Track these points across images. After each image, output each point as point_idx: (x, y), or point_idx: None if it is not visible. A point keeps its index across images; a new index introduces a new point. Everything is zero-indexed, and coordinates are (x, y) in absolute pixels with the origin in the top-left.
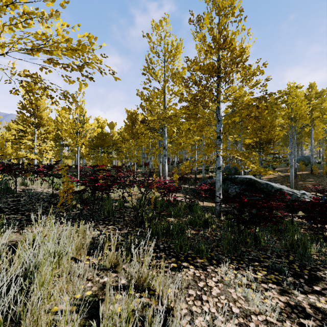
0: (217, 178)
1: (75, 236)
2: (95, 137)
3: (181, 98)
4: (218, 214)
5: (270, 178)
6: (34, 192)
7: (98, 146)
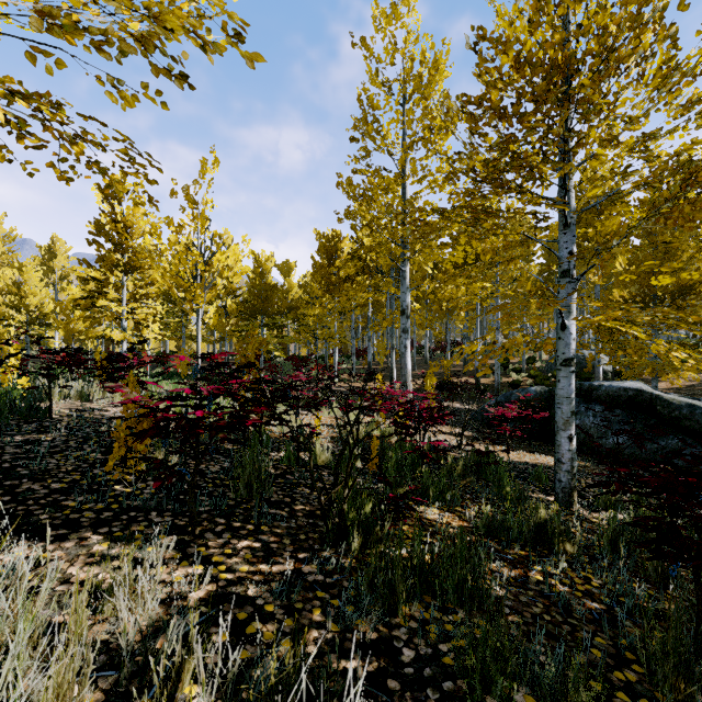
0: (561, 392)
1: (85, 614)
2: (250, 292)
3: (453, 172)
4: (566, 497)
5: (675, 387)
6: (96, 417)
7: (256, 312)
